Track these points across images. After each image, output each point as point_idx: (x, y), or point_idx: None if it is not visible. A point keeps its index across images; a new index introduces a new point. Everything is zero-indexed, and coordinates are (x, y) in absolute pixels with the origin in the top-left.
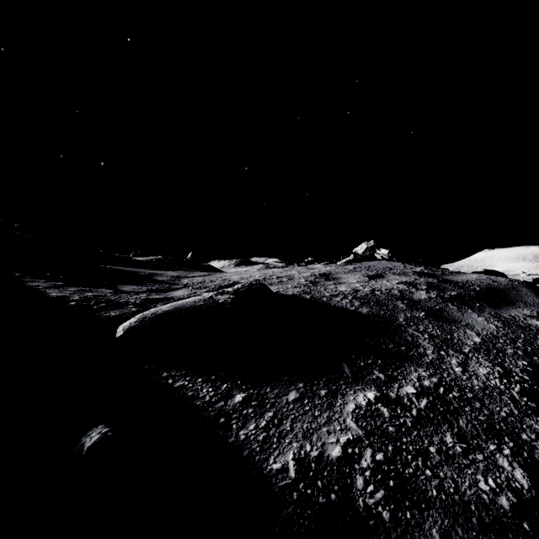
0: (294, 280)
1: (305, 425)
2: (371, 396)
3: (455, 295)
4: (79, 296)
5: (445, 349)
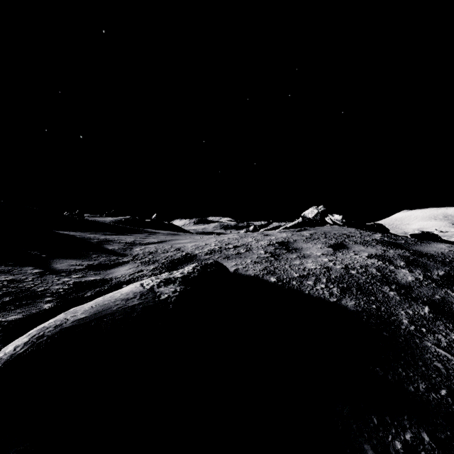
0: (252, 251)
1: None
2: None
3: (444, 275)
4: None
5: None
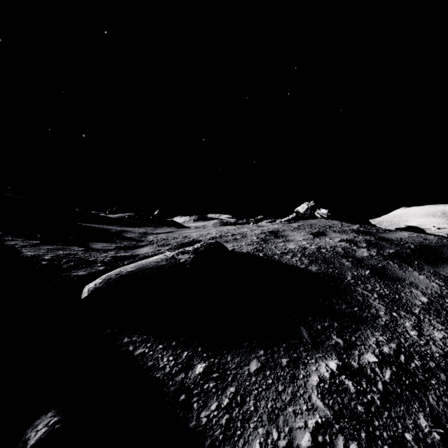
0: (247, 237)
1: (269, 404)
2: (333, 365)
3: (393, 252)
4: (52, 254)
5: (396, 309)
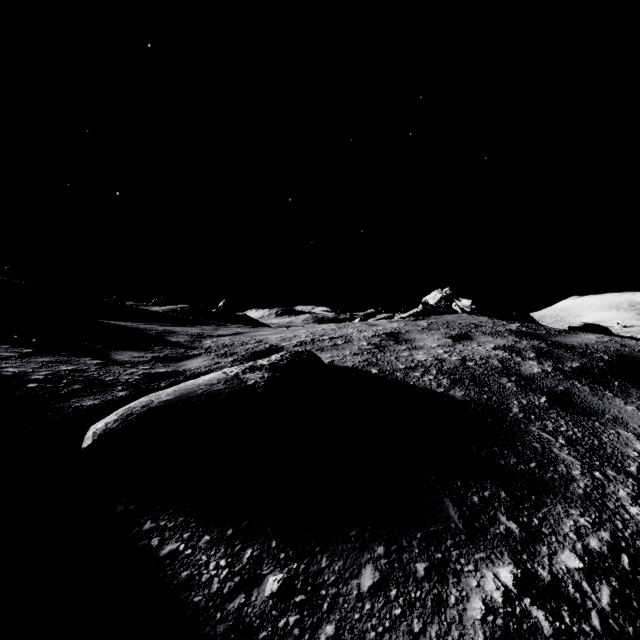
0: (352, 342)
1: None
2: (507, 577)
3: (578, 367)
4: (47, 371)
5: (598, 466)
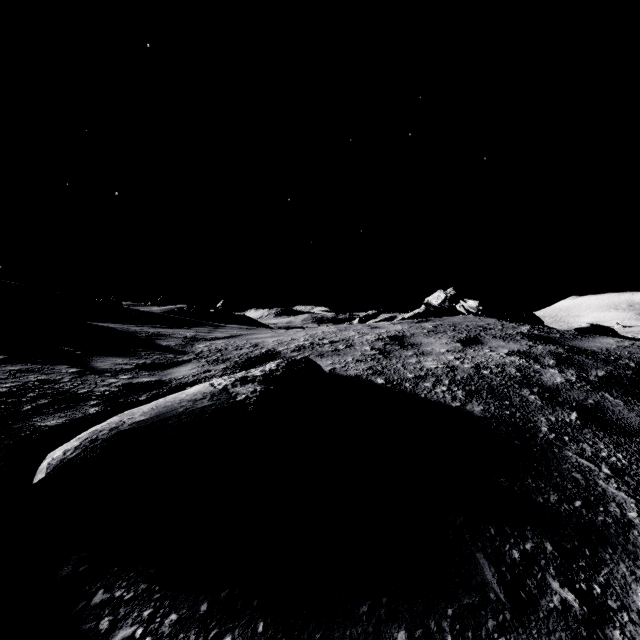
0: (355, 347)
1: None
2: None
3: (605, 376)
4: (12, 383)
5: None
